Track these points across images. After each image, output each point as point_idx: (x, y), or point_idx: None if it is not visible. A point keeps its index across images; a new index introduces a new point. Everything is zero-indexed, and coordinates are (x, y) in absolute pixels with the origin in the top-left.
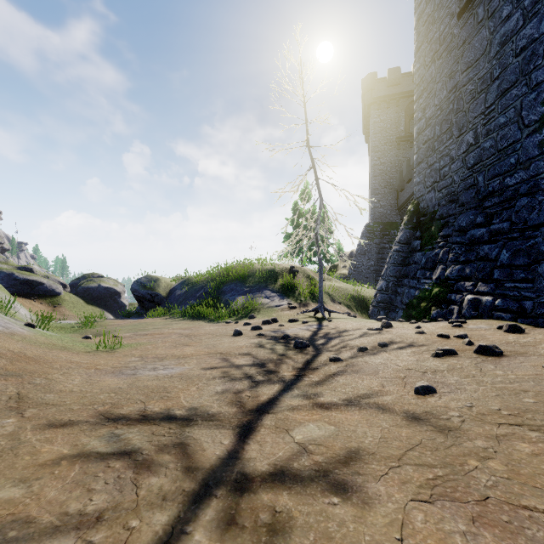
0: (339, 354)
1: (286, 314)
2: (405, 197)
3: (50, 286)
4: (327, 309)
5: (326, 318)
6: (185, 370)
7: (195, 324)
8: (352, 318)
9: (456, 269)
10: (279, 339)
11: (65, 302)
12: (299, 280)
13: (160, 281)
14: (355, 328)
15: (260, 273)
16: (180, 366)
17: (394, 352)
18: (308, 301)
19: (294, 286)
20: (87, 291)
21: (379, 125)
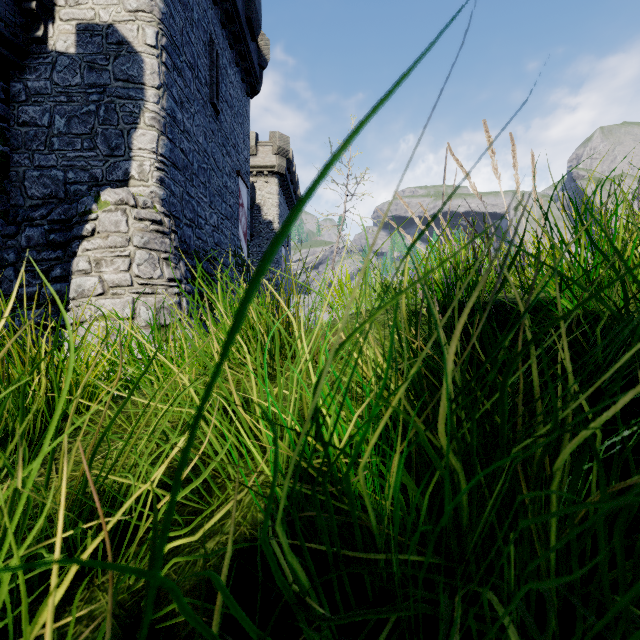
0: None
1: None
2: None
3: None
4: None
5: None
6: None
7: None
8: None
9: None
10: None
11: None
12: None
13: None
14: None
15: None
16: None
17: None
18: None
19: None
20: None
21: None
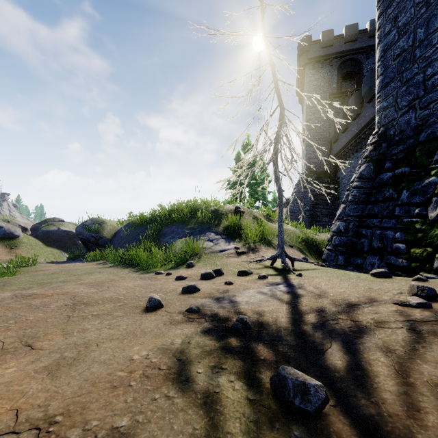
0: None
1: (232, 261)
2: (340, 147)
3: (8, 230)
4: (290, 257)
5: (292, 270)
6: None
7: (119, 274)
8: (325, 269)
9: None
10: (227, 333)
11: (23, 244)
12: (246, 221)
13: (105, 224)
14: (363, 297)
15: (203, 213)
16: None
17: None
18: (258, 244)
19: (240, 227)
20: (46, 234)
21: (314, 83)
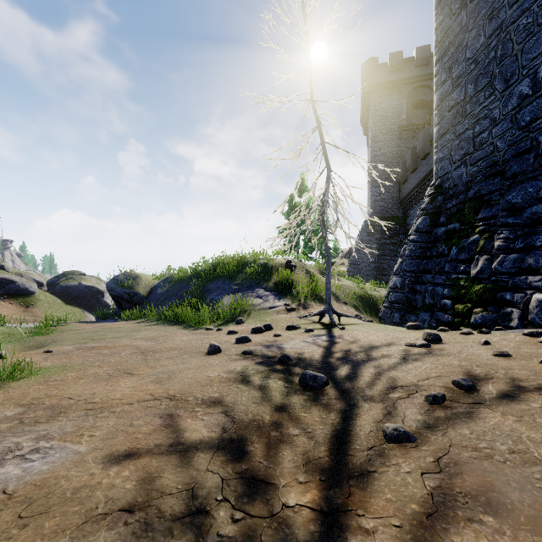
0: (396, 413)
1: (282, 317)
2: (409, 189)
3: (23, 285)
4: (337, 313)
5: (337, 324)
6: (66, 461)
7: (168, 331)
8: (369, 324)
9: (509, 258)
10: (274, 363)
11: (40, 302)
12: (298, 277)
13: (140, 279)
14: (385, 342)
15: (252, 268)
16: (69, 444)
17: (508, 409)
18: (310, 301)
19: (292, 283)
20: (65, 290)
21: (380, 113)
